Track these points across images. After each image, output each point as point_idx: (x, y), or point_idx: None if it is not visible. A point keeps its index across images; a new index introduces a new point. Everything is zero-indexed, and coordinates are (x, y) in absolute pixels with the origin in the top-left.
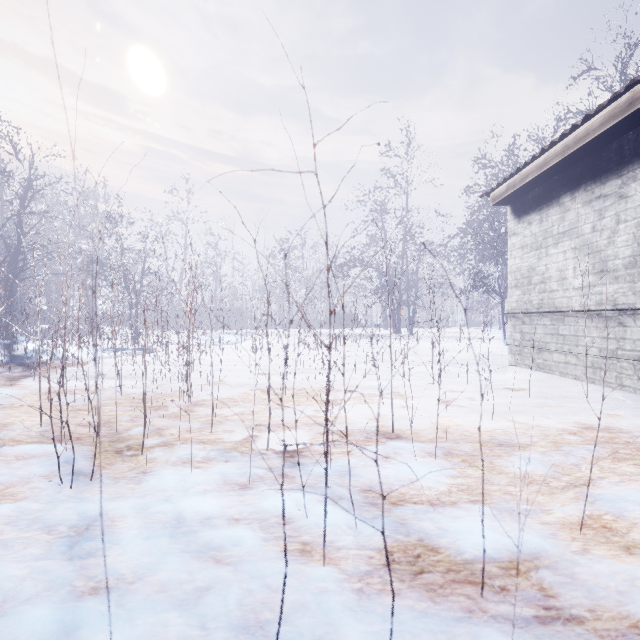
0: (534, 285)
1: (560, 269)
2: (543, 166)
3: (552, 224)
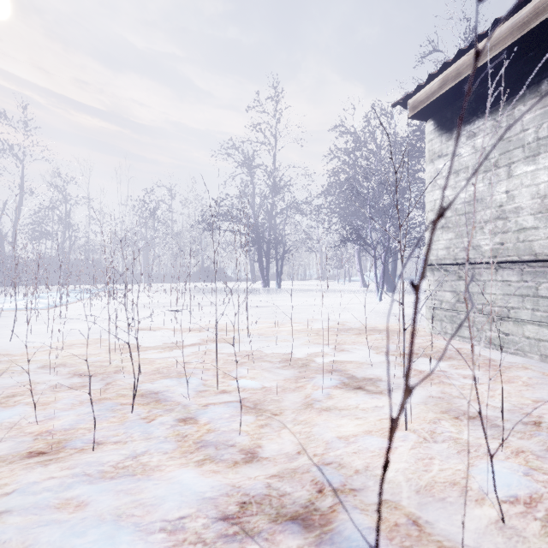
0: (482, 223)
1: (542, 194)
2: (530, 20)
3: (523, 127)
